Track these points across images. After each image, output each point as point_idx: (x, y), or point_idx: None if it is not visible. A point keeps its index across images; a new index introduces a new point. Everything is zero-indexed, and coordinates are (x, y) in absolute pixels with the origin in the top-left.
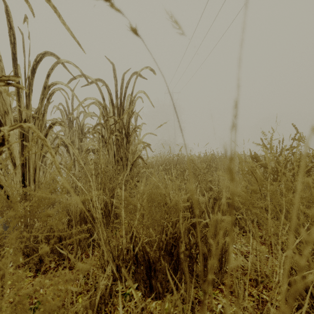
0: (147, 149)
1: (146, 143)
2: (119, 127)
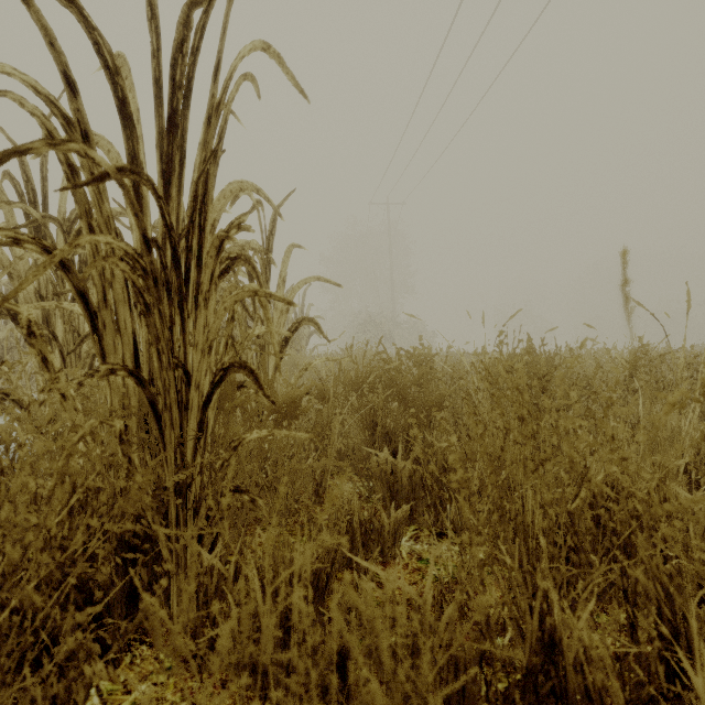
0: (330, 335)
1: (275, 297)
2: (164, 230)
